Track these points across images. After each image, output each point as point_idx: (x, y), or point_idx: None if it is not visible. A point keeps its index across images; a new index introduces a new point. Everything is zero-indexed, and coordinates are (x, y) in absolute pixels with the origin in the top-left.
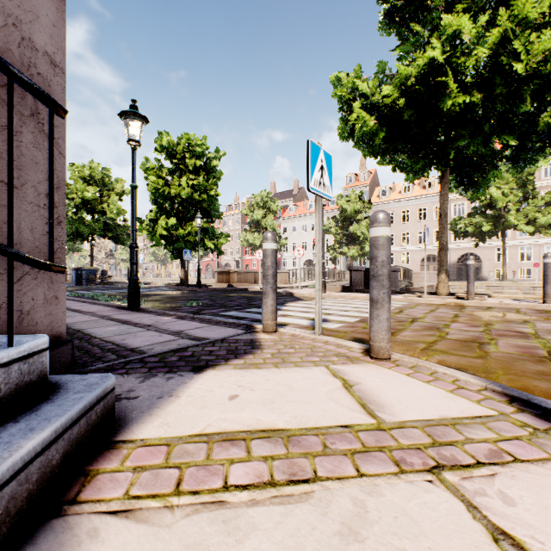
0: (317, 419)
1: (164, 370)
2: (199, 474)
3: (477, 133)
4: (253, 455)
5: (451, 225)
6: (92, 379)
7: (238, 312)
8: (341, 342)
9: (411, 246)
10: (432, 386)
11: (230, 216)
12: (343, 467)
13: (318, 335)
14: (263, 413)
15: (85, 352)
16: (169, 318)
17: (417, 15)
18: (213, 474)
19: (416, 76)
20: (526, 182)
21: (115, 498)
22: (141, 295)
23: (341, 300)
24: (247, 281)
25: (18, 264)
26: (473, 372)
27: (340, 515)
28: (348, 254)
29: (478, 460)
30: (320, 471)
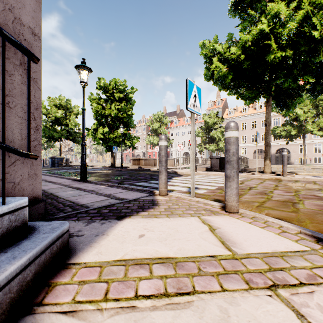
0: (194, 251)
1: (99, 218)
2: (119, 287)
3: (289, 75)
4: (154, 275)
5: (272, 131)
6: (55, 224)
7: (144, 183)
8: (207, 201)
9: (247, 144)
10: (266, 231)
11: (140, 127)
12: (212, 284)
13: (193, 197)
14: (159, 247)
15: (54, 206)
16: (103, 186)
17: (252, 5)
18: (128, 287)
19: (251, 40)
20: (318, 104)
21: (66, 302)
22: (88, 173)
23: (205, 176)
24: (150, 165)
25: (12, 154)
26: (290, 221)
27: (211, 318)
28: (209, 148)
29: (300, 281)
30: (197, 286)
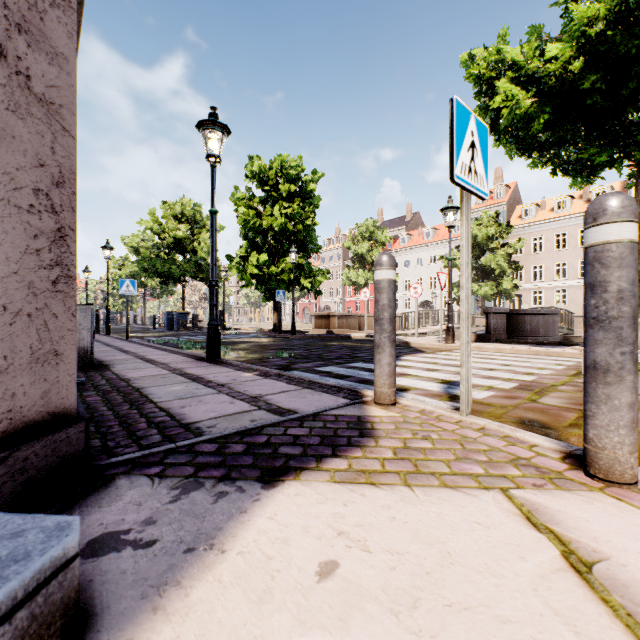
0: None
1: (216, 474)
2: None
3: None
4: None
5: None
6: (31, 535)
7: (338, 367)
8: (512, 432)
9: (568, 281)
10: None
11: (330, 251)
12: None
13: (466, 415)
14: None
15: (126, 426)
16: (250, 374)
17: None
18: None
19: (606, 17)
20: None
21: None
22: (228, 343)
23: (478, 354)
24: (350, 327)
25: None
26: None
27: None
28: (478, 292)
29: None
30: None
